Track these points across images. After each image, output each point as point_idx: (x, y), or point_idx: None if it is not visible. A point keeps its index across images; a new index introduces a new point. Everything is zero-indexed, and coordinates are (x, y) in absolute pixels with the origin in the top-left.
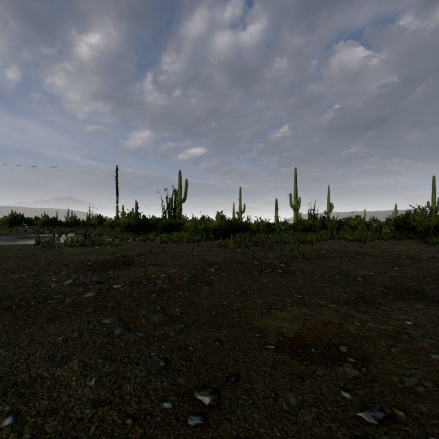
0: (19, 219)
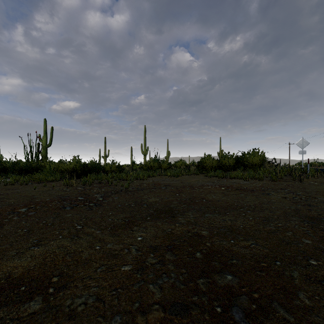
0: None
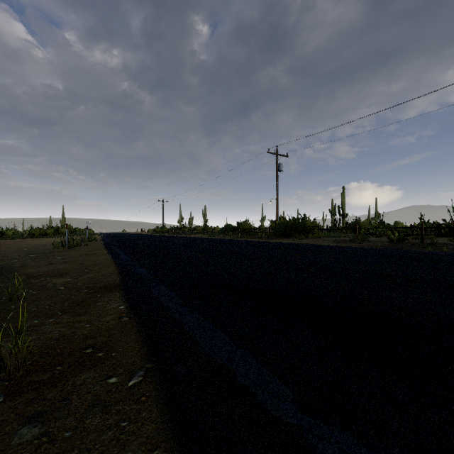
0: None
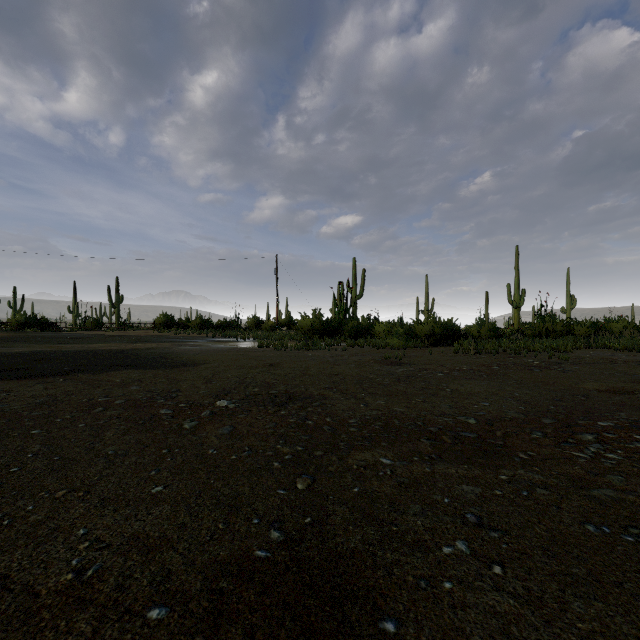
0: (171, 321)
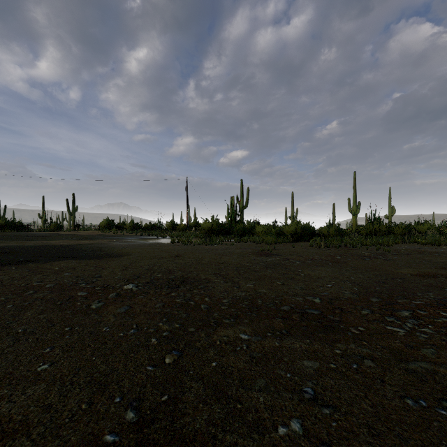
0: (112, 224)
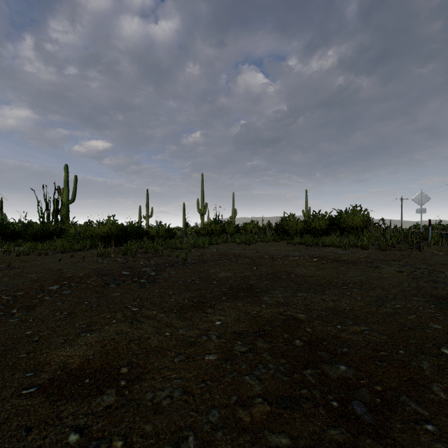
0: None
